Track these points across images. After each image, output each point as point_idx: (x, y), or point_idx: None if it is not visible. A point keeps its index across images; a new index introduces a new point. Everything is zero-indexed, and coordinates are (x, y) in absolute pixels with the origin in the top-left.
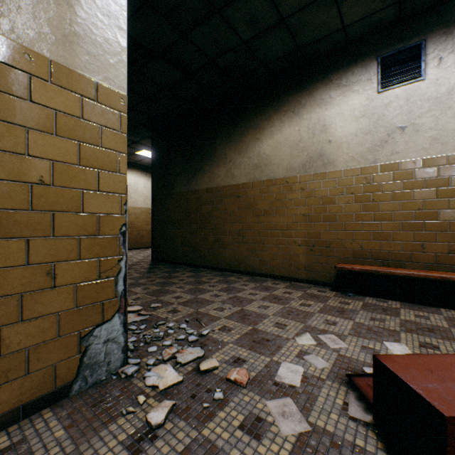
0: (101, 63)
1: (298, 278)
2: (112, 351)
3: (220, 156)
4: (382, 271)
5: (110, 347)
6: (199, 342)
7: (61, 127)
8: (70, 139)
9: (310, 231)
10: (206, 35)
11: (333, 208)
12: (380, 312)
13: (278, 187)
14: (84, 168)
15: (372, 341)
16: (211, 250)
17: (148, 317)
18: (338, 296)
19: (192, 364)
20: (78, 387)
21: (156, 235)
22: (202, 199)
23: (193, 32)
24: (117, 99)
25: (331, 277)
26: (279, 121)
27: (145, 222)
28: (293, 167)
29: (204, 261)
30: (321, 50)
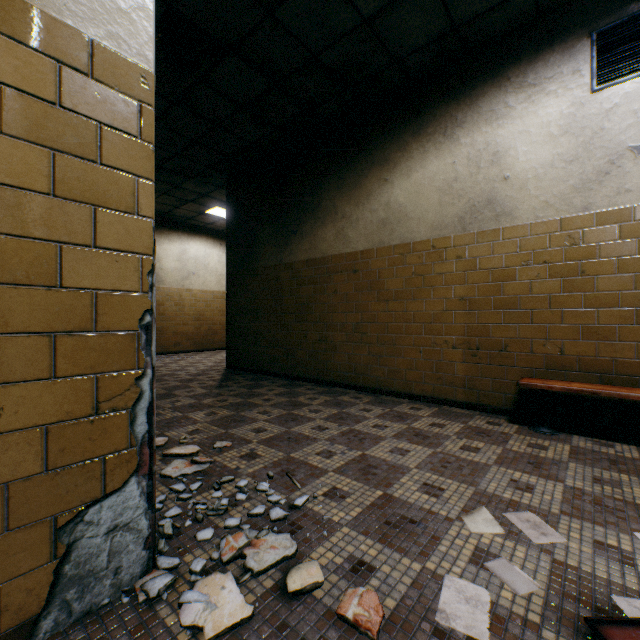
0: (100, 5)
1: (452, 400)
2: (124, 548)
3: (326, 210)
4: (603, 394)
5: (119, 541)
6: (289, 521)
7: (12, 118)
8: (33, 143)
9: (472, 324)
10: (304, 10)
11: (511, 287)
12: (607, 466)
13: (418, 255)
14: (65, 201)
15: (612, 530)
16: (313, 354)
17: (206, 467)
18: (523, 432)
19: (273, 572)
20: (50, 626)
21: (232, 331)
22: (299, 276)
23: (284, 6)
24: (134, 76)
25: (508, 400)
26: (421, 151)
27: (219, 311)
28: (444, 222)
29: (302, 370)
30: (492, 30)
